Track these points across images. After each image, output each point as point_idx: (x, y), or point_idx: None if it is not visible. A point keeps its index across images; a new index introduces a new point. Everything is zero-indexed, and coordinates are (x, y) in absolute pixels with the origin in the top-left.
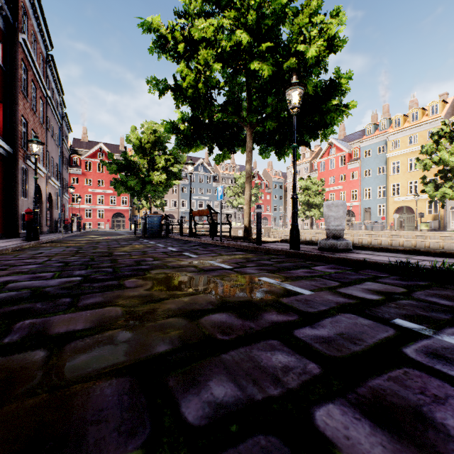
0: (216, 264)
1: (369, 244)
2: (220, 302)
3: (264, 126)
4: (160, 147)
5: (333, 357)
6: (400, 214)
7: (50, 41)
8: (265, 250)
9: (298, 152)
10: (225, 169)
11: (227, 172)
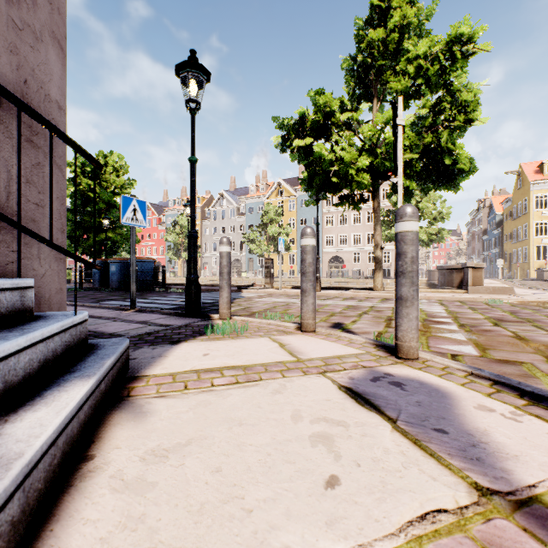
0: None
1: None
2: None
3: None
4: None
5: None
6: (185, 266)
7: None
8: None
9: None
10: None
11: None
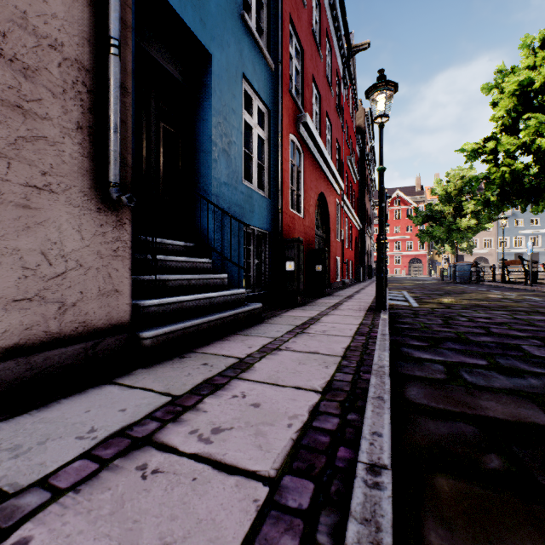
0: (508, 294)
1: None
2: (497, 297)
3: None
4: (468, 190)
5: (517, 301)
6: None
7: (373, 137)
8: None
9: None
10: None
11: None
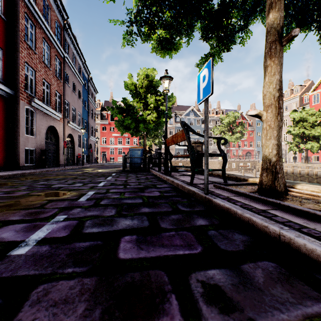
0: None
1: None
2: None
3: None
4: (153, 91)
5: None
6: None
7: (65, 11)
8: None
9: None
10: (212, 113)
11: (213, 115)
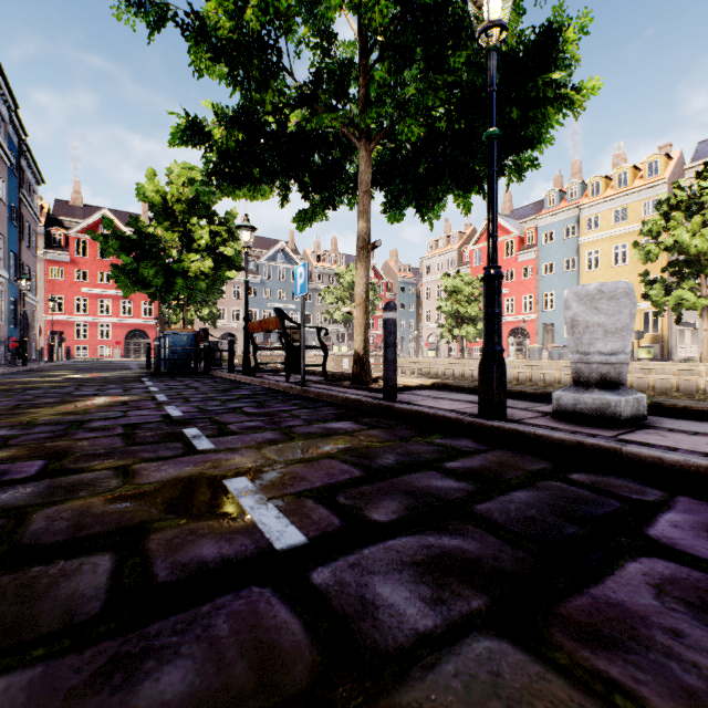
0: (244, 513)
1: (558, 382)
2: None
3: (396, 139)
4: (204, 212)
5: None
6: None
7: None
8: (409, 414)
9: (466, 197)
10: (321, 260)
11: (325, 264)
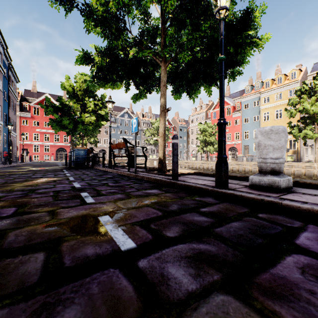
0: (107, 232)
1: (250, 171)
2: None
3: (178, 61)
4: (91, 95)
5: None
6: None
7: None
8: (184, 186)
9: (210, 88)
10: (144, 117)
11: (146, 118)
